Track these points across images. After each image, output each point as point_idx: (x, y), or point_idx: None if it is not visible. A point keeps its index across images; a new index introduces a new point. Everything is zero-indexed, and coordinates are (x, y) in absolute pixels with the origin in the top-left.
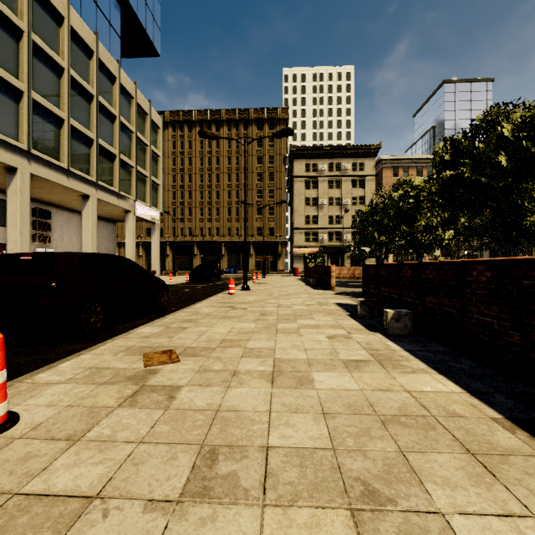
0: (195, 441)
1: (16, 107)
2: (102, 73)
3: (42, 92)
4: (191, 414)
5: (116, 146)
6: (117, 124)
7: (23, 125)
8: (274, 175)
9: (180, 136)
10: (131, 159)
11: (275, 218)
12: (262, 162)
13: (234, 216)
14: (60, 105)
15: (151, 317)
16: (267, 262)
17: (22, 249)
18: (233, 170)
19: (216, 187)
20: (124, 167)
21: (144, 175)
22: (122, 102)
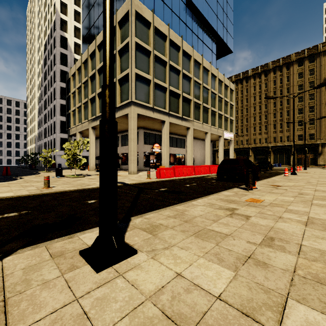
0: (296, 192)
1: (189, 106)
2: (211, 78)
3: (195, 97)
4: (293, 191)
5: (216, 108)
6: (217, 97)
7: (191, 112)
8: (314, 95)
9: (241, 87)
10: (222, 111)
11: (315, 126)
12: (303, 88)
13: (278, 129)
14: (200, 99)
15: (256, 180)
16: (307, 159)
17: (191, 156)
18: (277, 99)
19: (264, 113)
20: (219, 116)
21: (226, 117)
22: (218, 86)
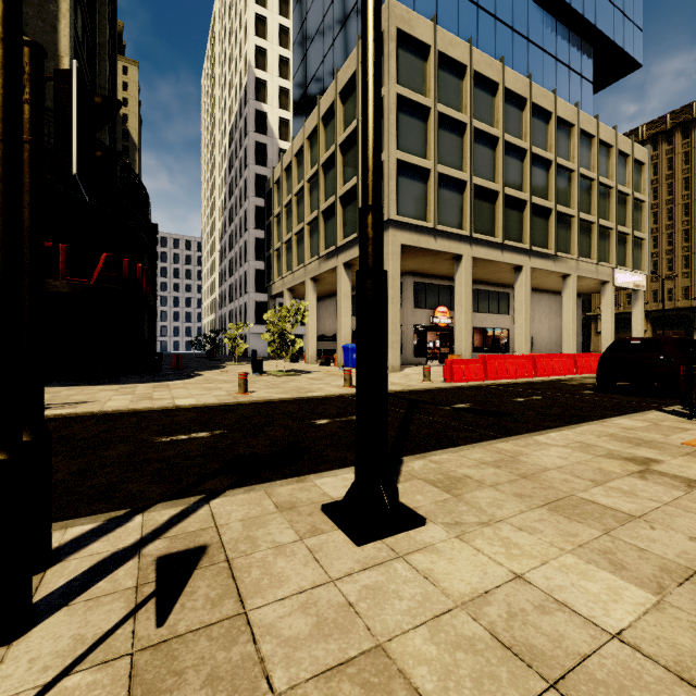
0: None
1: (521, 216)
2: (580, 141)
3: (536, 193)
4: None
5: (594, 213)
6: (595, 187)
7: (527, 229)
8: None
9: (667, 152)
10: (609, 220)
11: None
12: None
13: None
14: (548, 197)
15: None
16: None
17: (525, 333)
18: None
19: None
20: (602, 232)
21: (623, 234)
22: (599, 159)
